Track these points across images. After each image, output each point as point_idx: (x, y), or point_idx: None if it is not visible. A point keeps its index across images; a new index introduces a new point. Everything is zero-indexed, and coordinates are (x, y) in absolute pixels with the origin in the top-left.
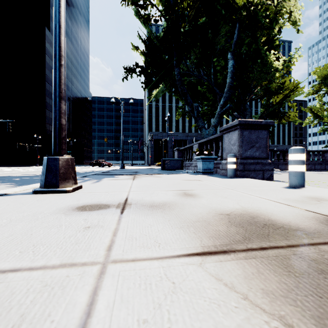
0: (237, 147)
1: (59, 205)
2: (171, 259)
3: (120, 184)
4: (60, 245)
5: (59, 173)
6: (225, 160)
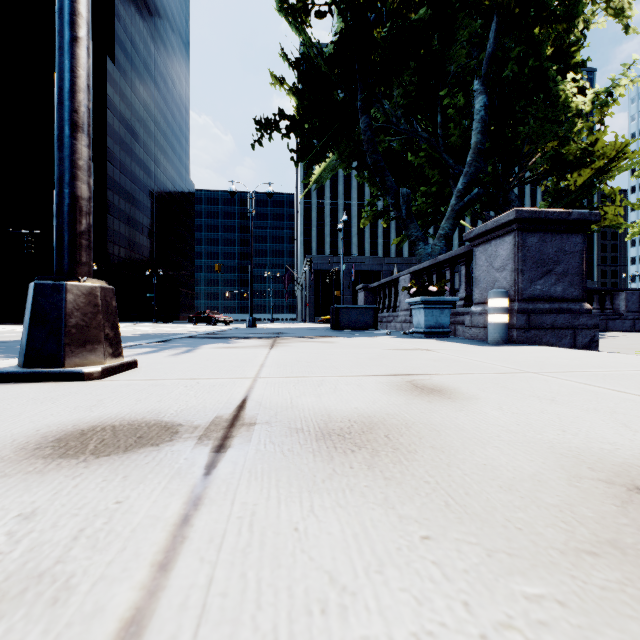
0: (511, 275)
1: (11, 426)
2: None
3: (237, 358)
4: None
5: (65, 328)
6: (479, 306)
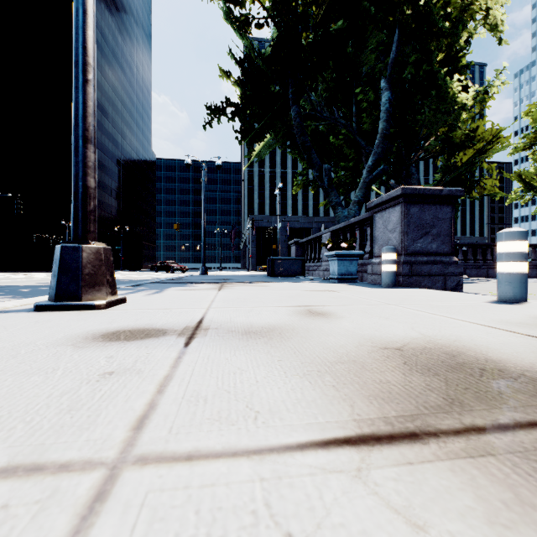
0: (399, 235)
1: (71, 331)
2: (283, 455)
3: (195, 297)
4: (31, 415)
5: (82, 275)
6: (378, 258)
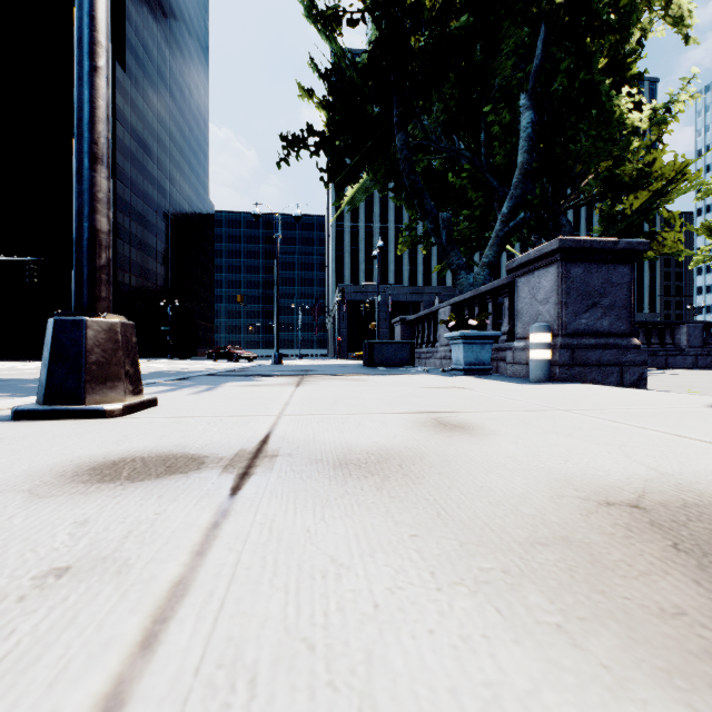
0: (554, 308)
1: (45, 458)
2: None
3: (261, 397)
4: None
5: (85, 364)
6: (522, 341)
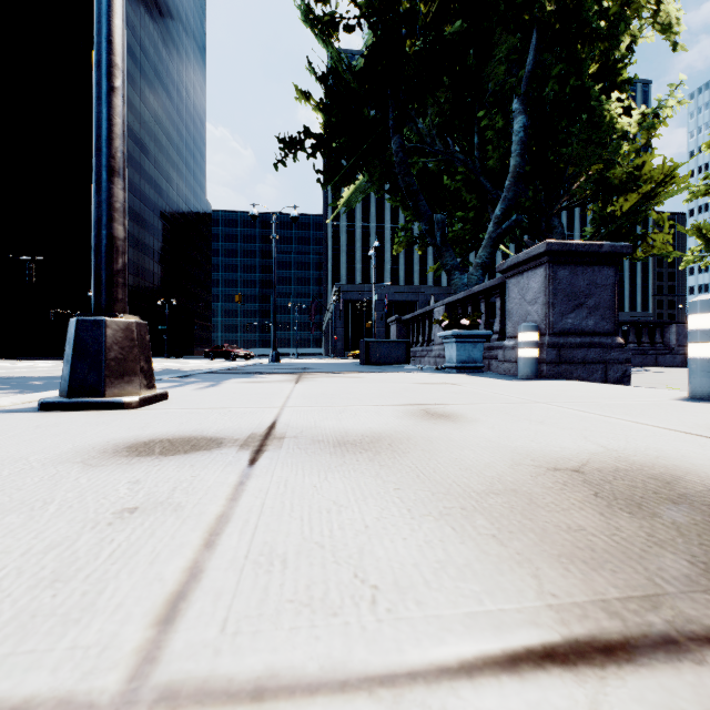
0: (542, 308)
1: (84, 440)
2: (437, 690)
3: (264, 392)
4: None
5: (105, 360)
6: (512, 340)
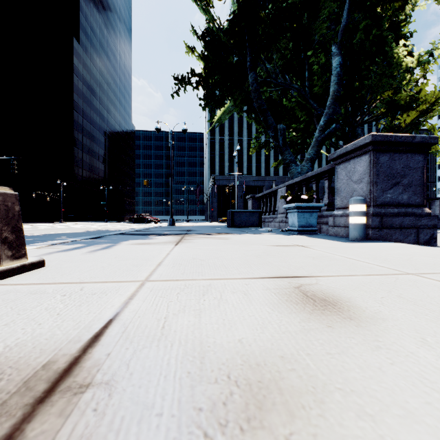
0: (367, 186)
1: None
2: None
3: (142, 256)
4: None
5: None
6: (340, 210)
